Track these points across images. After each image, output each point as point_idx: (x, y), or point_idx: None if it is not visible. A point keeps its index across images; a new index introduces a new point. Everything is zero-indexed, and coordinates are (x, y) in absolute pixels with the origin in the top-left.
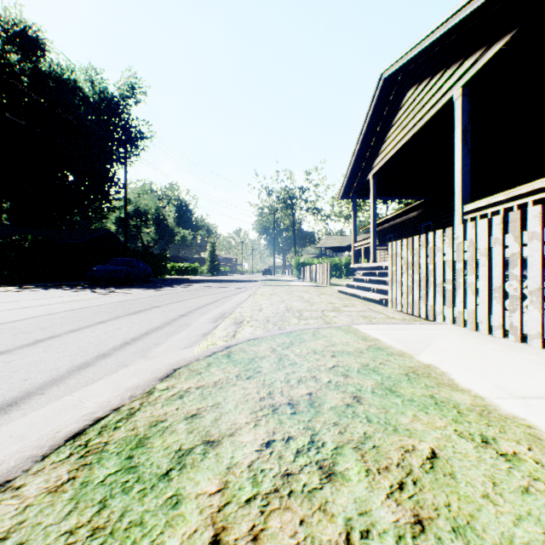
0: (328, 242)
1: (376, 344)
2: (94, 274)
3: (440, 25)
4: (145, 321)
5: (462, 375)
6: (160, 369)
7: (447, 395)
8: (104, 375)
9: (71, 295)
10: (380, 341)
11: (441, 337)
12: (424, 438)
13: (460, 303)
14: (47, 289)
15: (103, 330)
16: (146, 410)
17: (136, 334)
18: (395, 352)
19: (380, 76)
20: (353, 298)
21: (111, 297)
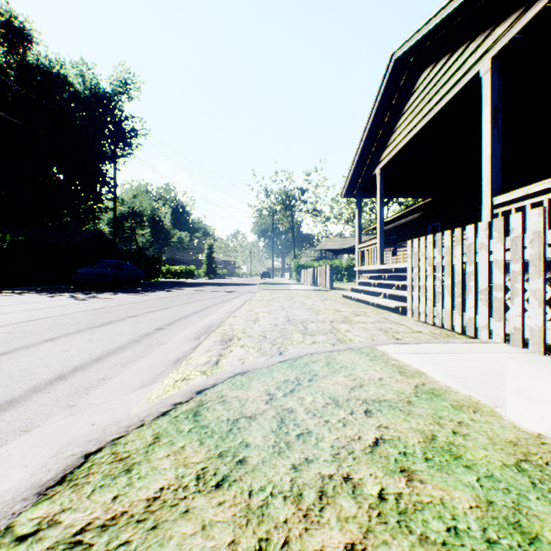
0: (328, 244)
1: (425, 383)
2: (78, 277)
3: None
4: (107, 338)
5: None
6: (60, 454)
7: None
8: None
9: (44, 301)
10: (427, 377)
11: (508, 367)
12: None
13: (517, 316)
14: (22, 293)
15: (42, 353)
16: None
17: (84, 359)
18: (463, 401)
19: (390, 57)
20: (362, 304)
21: (88, 304)
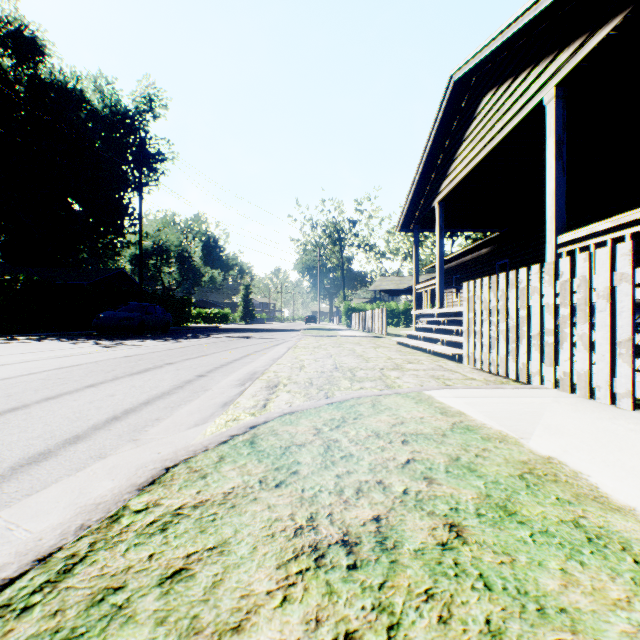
0: (383, 284)
1: (463, 421)
2: (100, 322)
3: (529, 8)
4: (149, 384)
5: (607, 477)
6: (145, 467)
7: (601, 521)
8: (63, 474)
9: (68, 349)
10: (466, 417)
11: (548, 409)
12: (604, 638)
13: (566, 361)
14: (40, 340)
15: (89, 398)
16: (95, 559)
17: (132, 403)
18: (492, 434)
19: (449, 78)
20: (417, 352)
21: (117, 351)
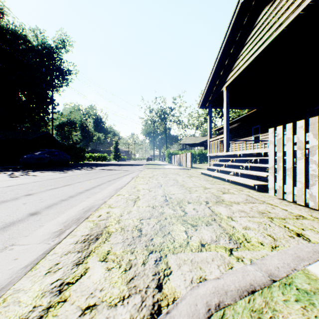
0: (187, 140)
1: None
2: (24, 160)
3: None
4: None
5: None
6: None
7: None
8: None
9: None
10: None
11: None
12: None
13: None
14: None
15: None
16: None
17: None
18: None
19: (238, 1)
20: (219, 180)
21: (12, 180)
